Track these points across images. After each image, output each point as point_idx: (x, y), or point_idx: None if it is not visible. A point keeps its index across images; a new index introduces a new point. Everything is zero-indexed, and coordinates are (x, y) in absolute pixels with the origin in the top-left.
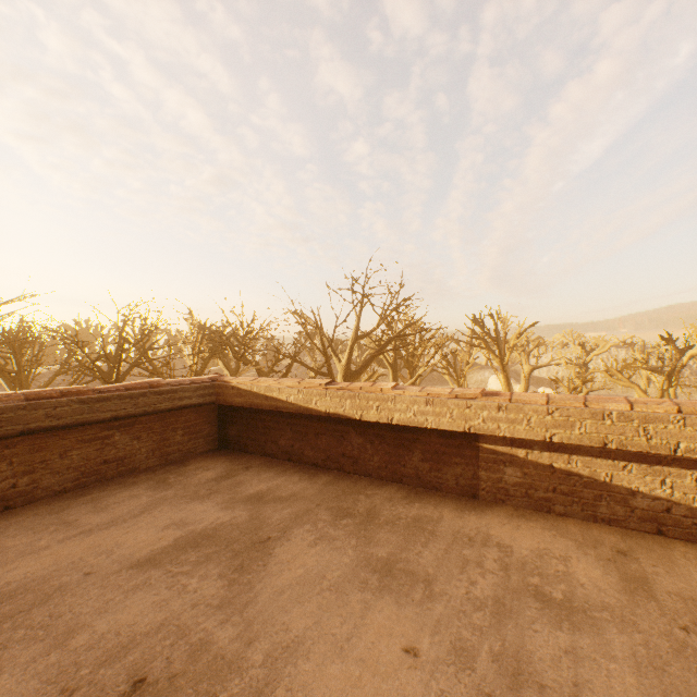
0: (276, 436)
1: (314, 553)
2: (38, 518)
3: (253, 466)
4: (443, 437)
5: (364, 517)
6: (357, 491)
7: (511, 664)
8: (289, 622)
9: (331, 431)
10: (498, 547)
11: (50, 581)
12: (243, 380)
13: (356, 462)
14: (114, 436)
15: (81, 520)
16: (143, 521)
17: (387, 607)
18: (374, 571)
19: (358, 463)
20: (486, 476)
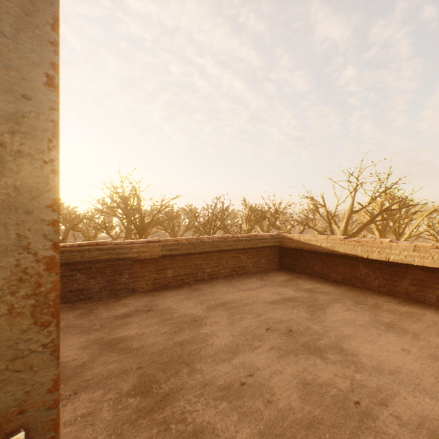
0: (312, 264)
1: (346, 313)
2: (224, 283)
3: (301, 278)
4: (426, 272)
5: (372, 306)
6: (365, 296)
7: None
8: (342, 330)
9: (346, 264)
10: None
11: (242, 301)
12: (294, 235)
13: (363, 282)
14: (241, 256)
15: (239, 286)
16: (262, 290)
17: (390, 336)
18: (381, 324)
19: (364, 282)
20: None
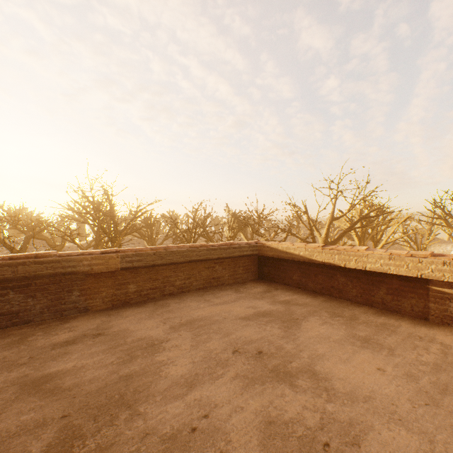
0: (290, 274)
1: (322, 328)
2: (195, 297)
3: (279, 288)
4: (401, 280)
5: (348, 318)
6: (342, 306)
7: (441, 386)
8: (316, 348)
9: (324, 273)
10: (440, 344)
11: (212, 317)
12: (272, 243)
13: (340, 291)
14: (216, 267)
15: (211, 300)
16: (236, 304)
17: (366, 353)
18: (357, 339)
19: (342, 292)
20: (434, 307)
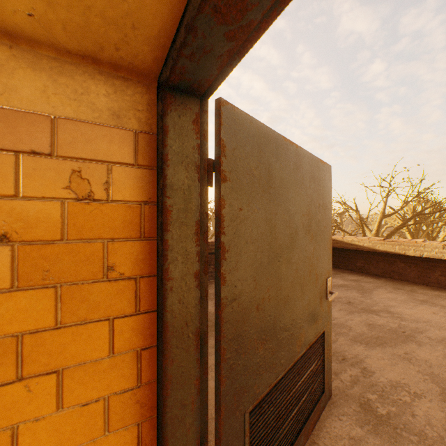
0: (353, 261)
1: (389, 294)
2: None
3: (345, 272)
4: None
5: (408, 291)
6: (402, 284)
7: None
8: (387, 302)
9: (385, 260)
10: None
11: None
12: (337, 237)
13: (400, 274)
14: None
15: None
16: None
17: (424, 306)
18: (417, 301)
19: (401, 275)
20: None
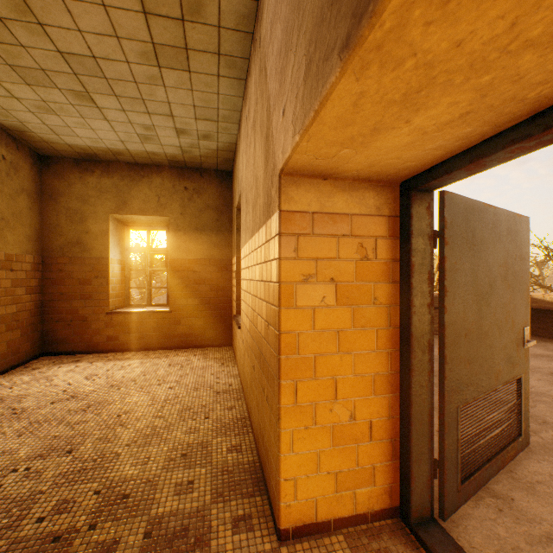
0: None
1: None
2: None
3: (546, 341)
4: None
5: None
6: None
7: None
8: None
9: None
10: None
11: None
12: (534, 294)
13: None
14: None
15: None
16: None
17: None
18: None
19: None
20: None
